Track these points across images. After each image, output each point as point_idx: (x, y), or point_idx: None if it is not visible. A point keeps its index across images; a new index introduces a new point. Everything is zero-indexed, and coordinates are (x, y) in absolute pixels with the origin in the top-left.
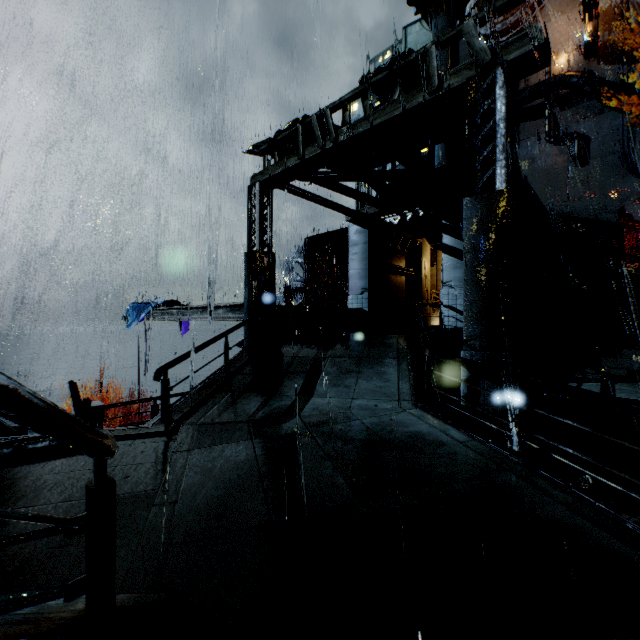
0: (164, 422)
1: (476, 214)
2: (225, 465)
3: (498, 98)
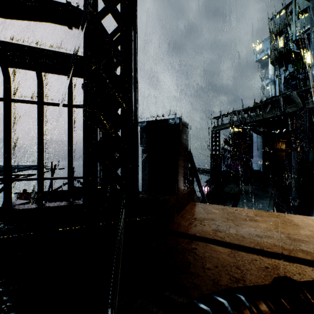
0: None
1: (296, 157)
2: None
3: (305, 119)
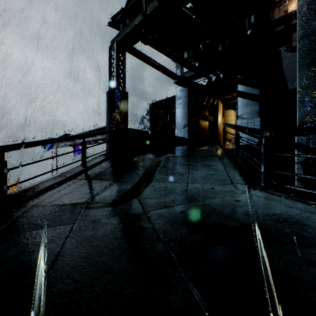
0: None
1: None
2: None
3: None
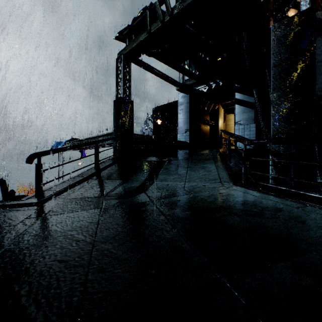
0: (37, 197)
1: (283, 34)
2: (63, 229)
3: None
